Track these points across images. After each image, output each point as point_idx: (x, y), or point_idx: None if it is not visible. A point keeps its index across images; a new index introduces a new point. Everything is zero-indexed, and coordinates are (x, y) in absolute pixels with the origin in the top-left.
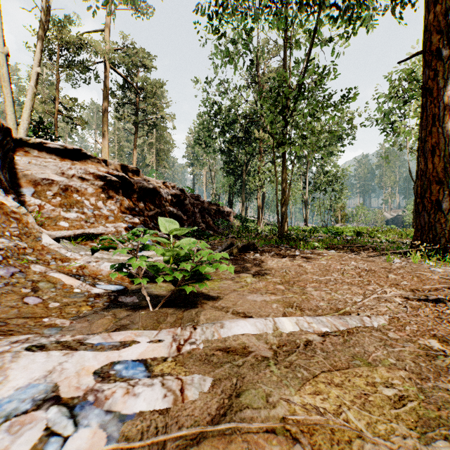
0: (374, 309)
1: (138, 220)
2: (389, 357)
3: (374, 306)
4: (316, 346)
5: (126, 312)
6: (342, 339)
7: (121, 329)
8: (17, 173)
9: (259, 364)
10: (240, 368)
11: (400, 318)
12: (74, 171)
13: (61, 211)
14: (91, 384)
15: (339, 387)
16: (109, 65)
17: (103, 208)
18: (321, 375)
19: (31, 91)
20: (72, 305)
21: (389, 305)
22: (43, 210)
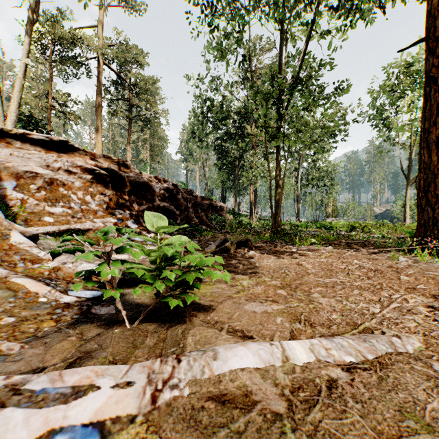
0: (399, 324)
1: (128, 215)
2: None
3: (398, 320)
4: (344, 390)
5: (96, 330)
6: (376, 376)
7: (84, 359)
8: None
9: (268, 428)
10: (242, 438)
11: (436, 338)
12: (60, 163)
13: (46, 206)
14: None
15: None
16: (102, 60)
17: (91, 202)
18: None
19: (20, 83)
20: (32, 320)
21: (415, 318)
22: (26, 205)
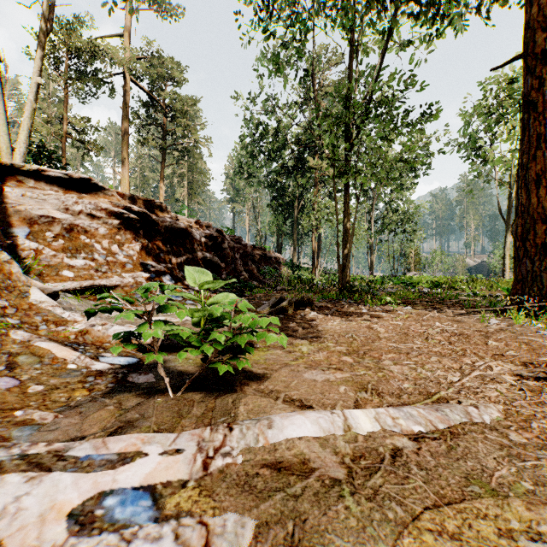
0: (479, 393)
1: (163, 268)
2: (522, 479)
3: (479, 389)
4: (408, 458)
5: (136, 399)
6: (445, 445)
7: (126, 428)
8: (8, 208)
9: (326, 493)
10: (299, 501)
11: (519, 408)
12: (82, 206)
13: (64, 258)
14: (59, 538)
15: (456, 540)
16: (130, 76)
17: (118, 253)
18: (425, 514)
19: (30, 107)
20: (62, 388)
21: (498, 387)
22: (41, 256)
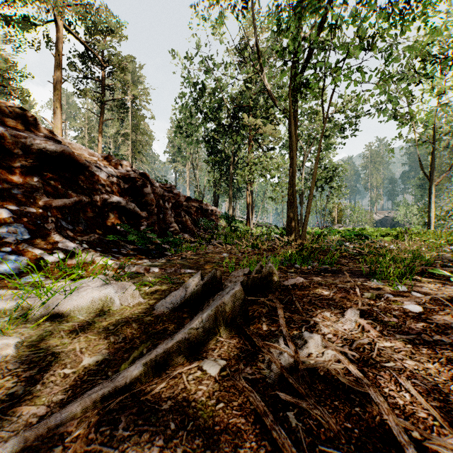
0: None
1: (7, 213)
2: None
3: None
4: None
5: None
6: None
7: None
8: None
9: None
10: None
11: None
12: None
13: None
14: None
15: None
16: (62, 24)
17: None
18: None
19: None
20: None
21: None
22: None
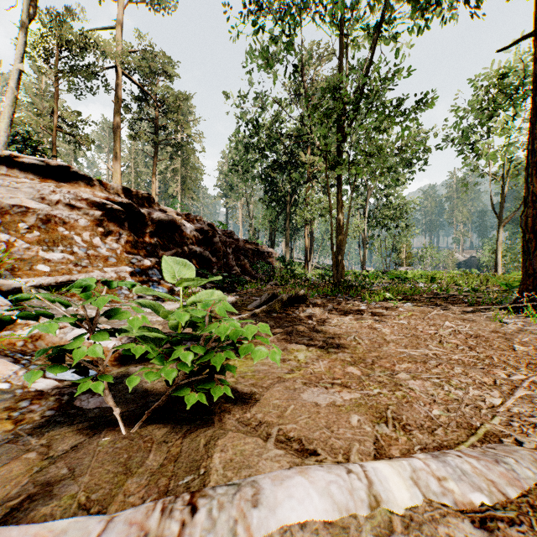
0: None
1: (149, 262)
2: None
3: (534, 419)
4: None
5: (74, 438)
6: (533, 536)
7: (37, 499)
8: None
9: None
10: None
11: None
12: (60, 195)
13: (40, 251)
14: None
15: None
16: (121, 70)
17: (100, 246)
18: None
19: (12, 94)
20: None
21: None
22: (14, 249)
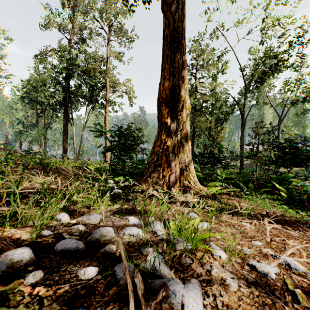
0: None
1: None
2: None
3: None
4: None
5: None
6: None
7: None
8: None
9: None
10: None
11: None
12: None
13: None
14: None
15: None
16: None
17: None
18: None
19: None
20: None
21: None
22: None
